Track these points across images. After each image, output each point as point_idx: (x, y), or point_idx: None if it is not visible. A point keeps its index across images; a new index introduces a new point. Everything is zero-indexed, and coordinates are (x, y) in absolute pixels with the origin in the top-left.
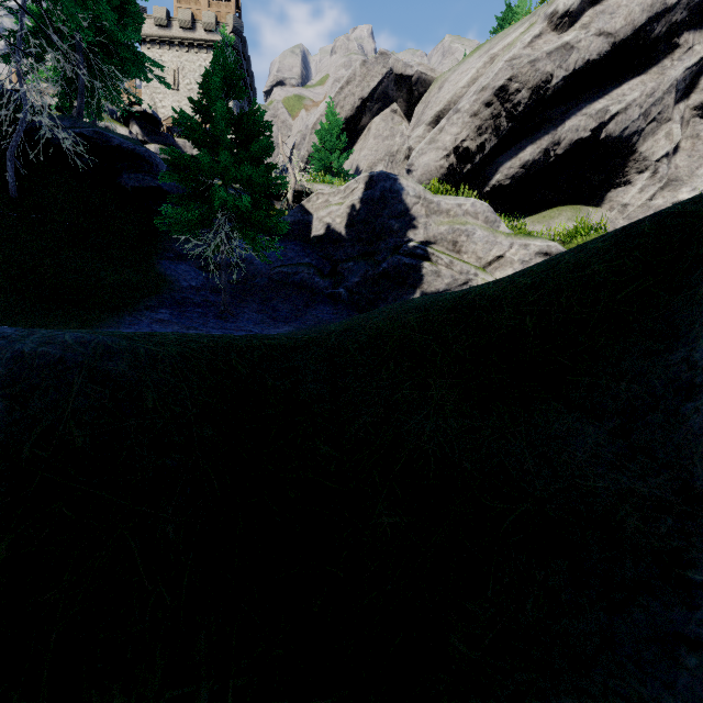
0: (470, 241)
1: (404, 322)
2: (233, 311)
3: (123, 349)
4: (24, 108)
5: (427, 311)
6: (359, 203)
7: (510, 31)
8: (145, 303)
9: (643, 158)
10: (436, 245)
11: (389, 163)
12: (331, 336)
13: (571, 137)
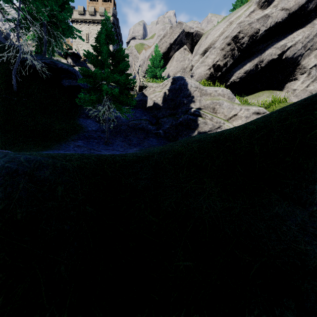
0: (221, 107)
1: (191, 148)
2: (111, 141)
3: (49, 164)
4: (20, 51)
5: (202, 142)
6: (169, 91)
7: (239, 10)
8: (72, 138)
9: (303, 67)
10: (205, 110)
11: (182, 72)
12: (154, 155)
13: (268, 58)
